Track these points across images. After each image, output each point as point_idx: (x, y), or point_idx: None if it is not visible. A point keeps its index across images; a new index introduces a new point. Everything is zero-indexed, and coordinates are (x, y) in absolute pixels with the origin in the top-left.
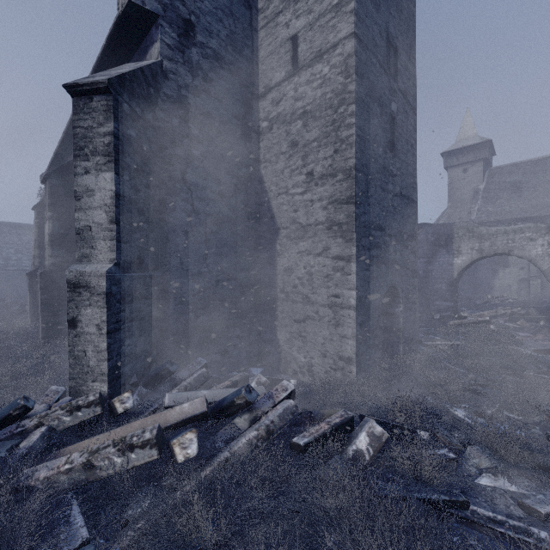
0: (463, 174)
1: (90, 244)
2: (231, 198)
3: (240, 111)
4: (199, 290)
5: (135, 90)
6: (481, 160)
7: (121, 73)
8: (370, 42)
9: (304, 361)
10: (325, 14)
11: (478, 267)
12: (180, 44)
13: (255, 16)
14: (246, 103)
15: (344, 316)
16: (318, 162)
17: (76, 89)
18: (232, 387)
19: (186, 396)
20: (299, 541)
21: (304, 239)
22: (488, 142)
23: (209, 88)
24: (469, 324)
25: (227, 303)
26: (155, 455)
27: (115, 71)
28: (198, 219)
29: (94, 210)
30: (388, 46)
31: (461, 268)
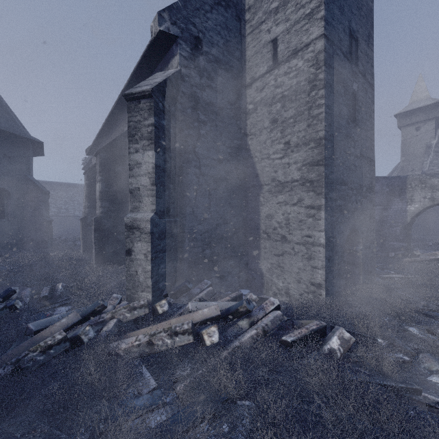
0: (416, 132)
1: (139, 199)
2: (226, 164)
3: (232, 98)
4: (205, 231)
5: (165, 93)
6: (433, 118)
7: (158, 83)
8: (336, 39)
9: (282, 285)
10: (299, 21)
11: (430, 213)
12: (192, 55)
13: (243, 26)
14: (237, 92)
15: (315, 252)
16: (294, 134)
17: (131, 96)
18: (231, 301)
19: (202, 305)
20: (295, 399)
21: (282, 193)
22: None
23: (211, 84)
24: (422, 261)
25: (223, 241)
26: (191, 340)
27: (153, 81)
28: (204, 180)
29: (141, 177)
30: (350, 39)
31: (414, 214)
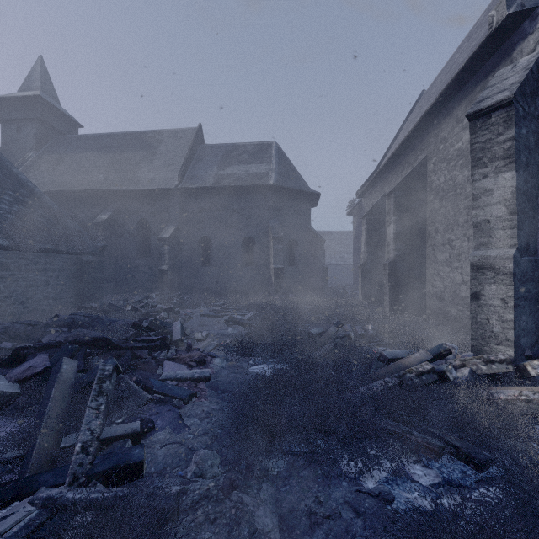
0: None
1: (488, 234)
2: None
3: None
4: None
5: (525, 92)
6: None
7: (519, 83)
8: None
9: None
10: None
11: None
12: None
13: None
14: None
15: None
16: None
17: (477, 114)
18: None
19: None
20: None
21: None
22: None
23: None
24: None
25: None
26: None
27: (504, 84)
28: None
29: (492, 206)
30: None
31: None
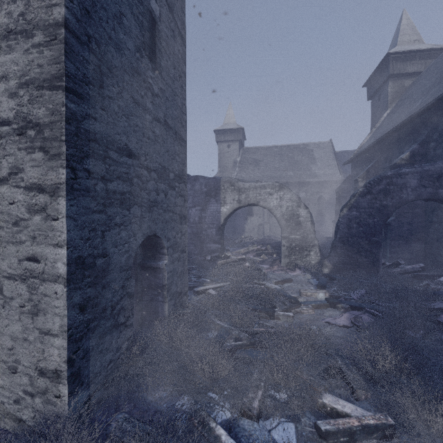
0: (228, 149)
1: None
2: None
3: None
4: None
5: None
6: (238, 140)
7: None
8: None
9: None
10: None
11: (236, 216)
12: None
13: None
14: None
15: (47, 296)
16: (0, 6)
17: None
18: None
19: None
20: None
21: None
22: (242, 129)
23: None
24: (232, 262)
25: None
26: None
27: None
28: None
29: None
30: None
31: (226, 215)
